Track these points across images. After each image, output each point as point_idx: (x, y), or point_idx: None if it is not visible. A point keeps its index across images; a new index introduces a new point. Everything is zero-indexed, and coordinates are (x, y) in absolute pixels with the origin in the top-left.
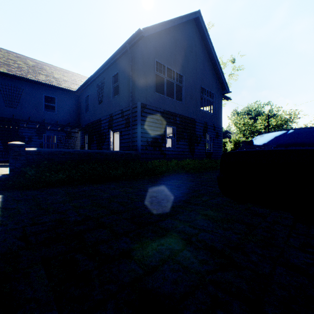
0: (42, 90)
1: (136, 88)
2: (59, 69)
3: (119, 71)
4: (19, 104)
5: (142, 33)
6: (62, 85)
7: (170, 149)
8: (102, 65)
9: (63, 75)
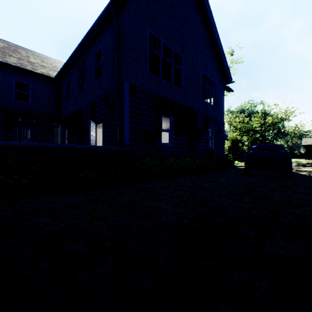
0: (12, 74)
1: (123, 63)
2: (38, 55)
3: (102, 46)
4: None
5: None
6: (37, 70)
7: (166, 145)
8: (82, 41)
9: (42, 60)
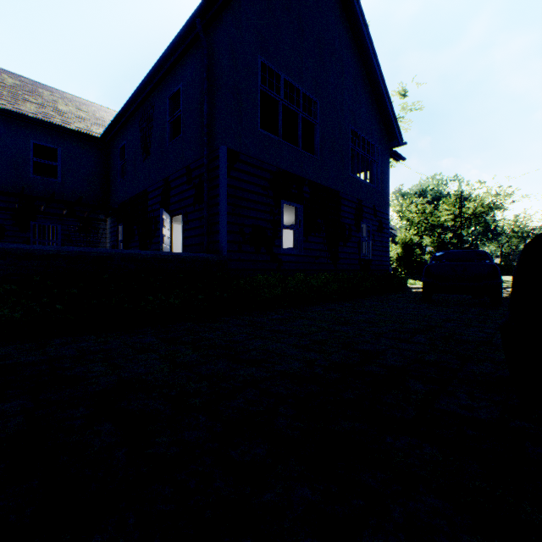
0: (29, 131)
1: (217, 114)
2: (71, 98)
3: (182, 85)
4: None
5: None
6: (71, 125)
7: (290, 252)
8: (147, 76)
9: (78, 108)
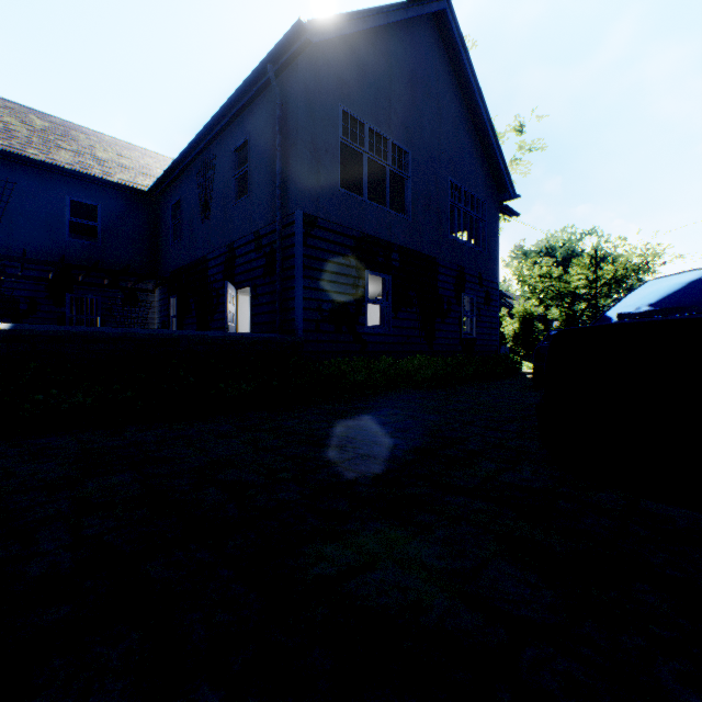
0: (65, 186)
1: (292, 174)
2: (111, 141)
3: (250, 137)
4: (4, 220)
5: (305, 33)
6: (113, 176)
7: (376, 331)
8: (208, 124)
9: (119, 154)
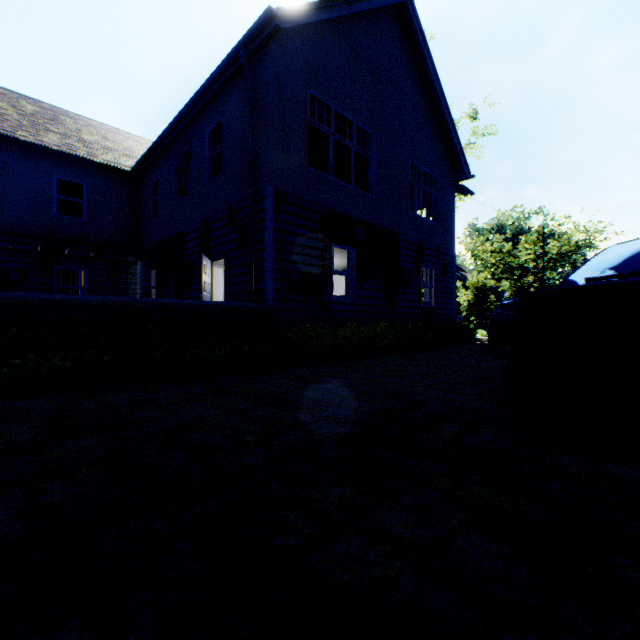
0: (52, 165)
1: (263, 153)
2: (96, 125)
3: (224, 119)
4: None
5: (275, 20)
6: (98, 157)
7: (341, 300)
8: (185, 107)
9: (104, 137)
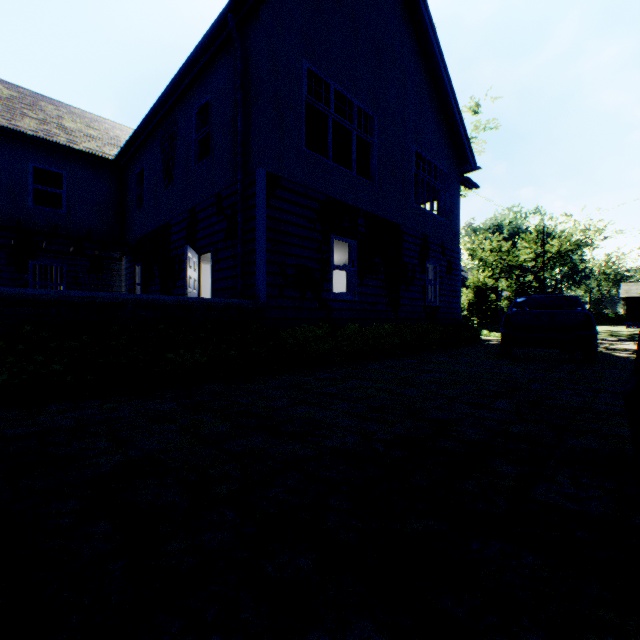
0: (28, 152)
1: (254, 131)
2: (80, 113)
3: (212, 96)
4: None
5: None
6: (79, 145)
7: (341, 298)
8: (169, 85)
9: (88, 125)
